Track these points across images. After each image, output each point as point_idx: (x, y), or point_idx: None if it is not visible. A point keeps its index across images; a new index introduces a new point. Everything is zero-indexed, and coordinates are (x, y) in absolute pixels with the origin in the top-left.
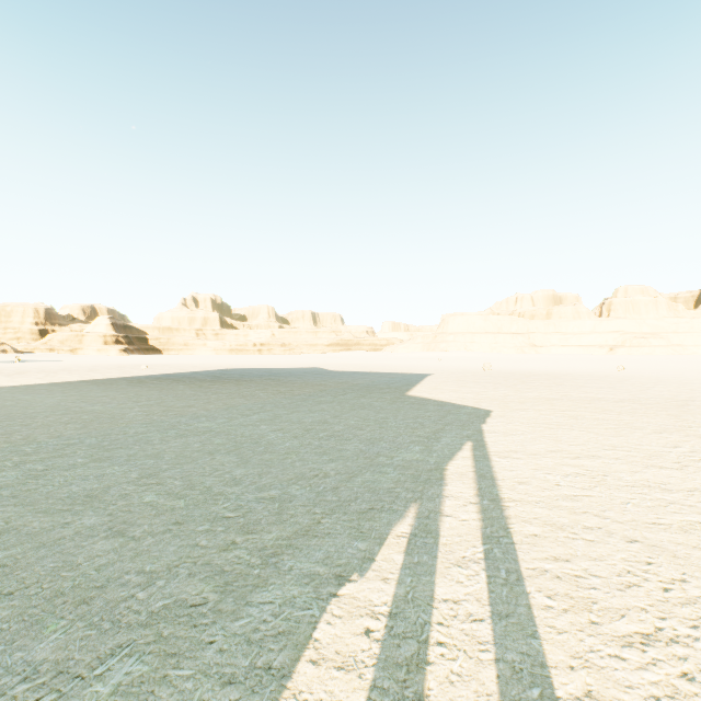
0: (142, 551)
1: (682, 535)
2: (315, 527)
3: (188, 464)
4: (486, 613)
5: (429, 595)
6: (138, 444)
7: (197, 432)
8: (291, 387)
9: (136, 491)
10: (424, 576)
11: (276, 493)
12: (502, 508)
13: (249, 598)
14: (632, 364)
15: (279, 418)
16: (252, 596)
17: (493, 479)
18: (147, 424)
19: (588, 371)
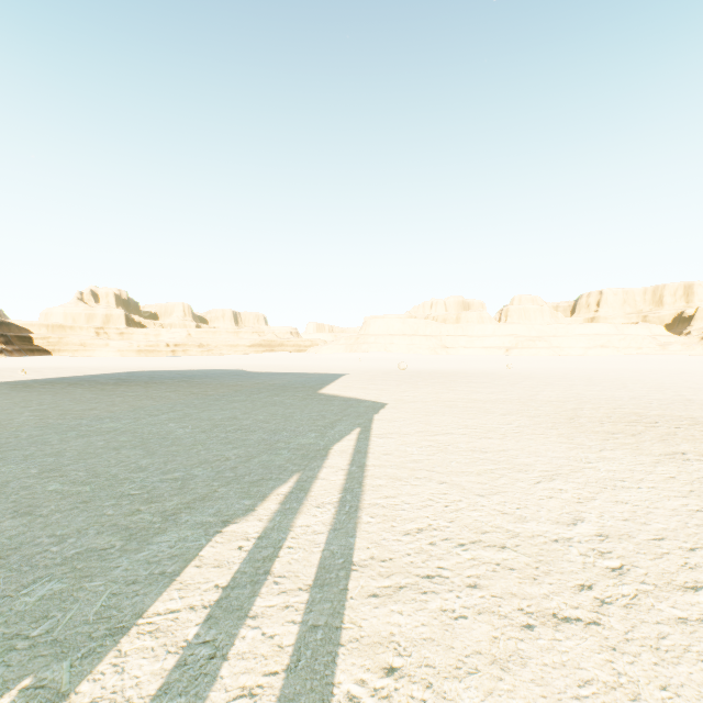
0: (52, 523)
1: (476, 477)
2: (212, 494)
3: (93, 459)
4: (327, 529)
5: (291, 524)
6: (34, 445)
7: (101, 432)
8: (206, 388)
9: (38, 483)
10: (290, 515)
11: (180, 475)
12: (364, 471)
13: (150, 541)
14: (519, 363)
15: (189, 417)
16: (153, 539)
17: (366, 453)
18: (42, 427)
19: (482, 370)
